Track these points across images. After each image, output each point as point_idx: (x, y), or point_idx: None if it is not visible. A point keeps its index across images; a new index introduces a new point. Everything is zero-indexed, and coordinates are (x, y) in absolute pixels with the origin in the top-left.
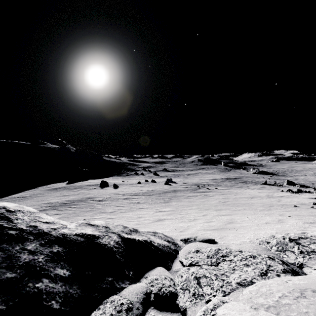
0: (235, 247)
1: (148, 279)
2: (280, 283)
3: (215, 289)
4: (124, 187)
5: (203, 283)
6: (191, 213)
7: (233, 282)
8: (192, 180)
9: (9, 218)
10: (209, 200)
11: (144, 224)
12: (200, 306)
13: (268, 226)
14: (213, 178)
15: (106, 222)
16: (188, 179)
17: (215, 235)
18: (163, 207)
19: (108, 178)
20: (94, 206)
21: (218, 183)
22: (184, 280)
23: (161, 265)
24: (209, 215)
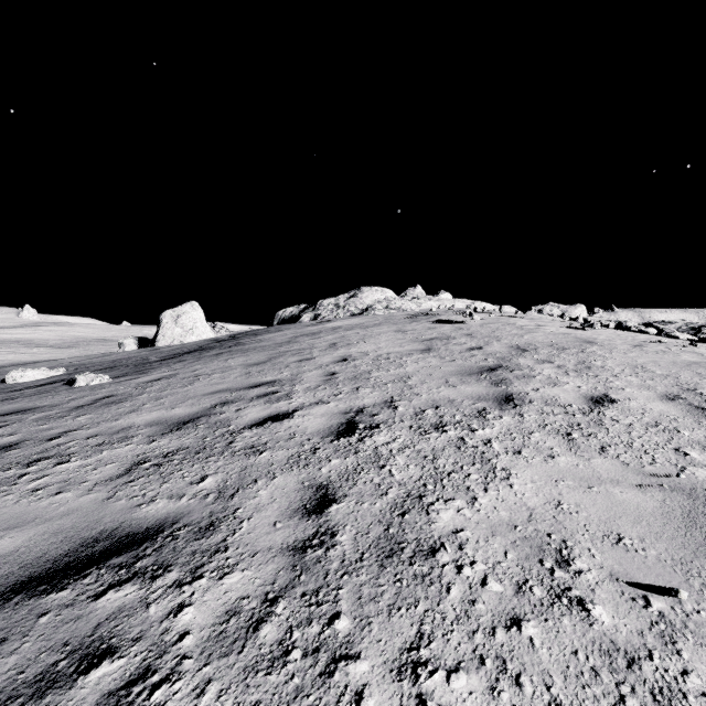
0: None
1: None
2: None
3: None
4: None
5: None
6: None
7: None
8: None
9: None
10: None
11: None
12: None
13: None
14: None
15: None
16: None
17: None
18: None
19: None
20: None
21: None
22: None
23: None
24: None
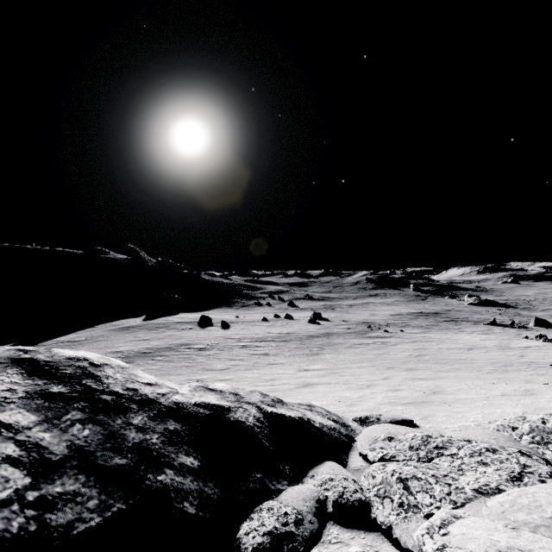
0: (455, 433)
1: (316, 479)
2: (551, 491)
3: (437, 498)
4: (239, 327)
5: (414, 488)
6: (361, 374)
7: (467, 488)
8: (357, 317)
9: (97, 376)
10: (391, 352)
11: (283, 391)
12: (415, 523)
13: (507, 400)
14: (395, 313)
15: (234, 387)
16: (350, 314)
17: (411, 414)
18: (310, 362)
19: (211, 312)
20: (193, 358)
21: (405, 321)
22: (379, 483)
23: (331, 459)
24: (395, 378)
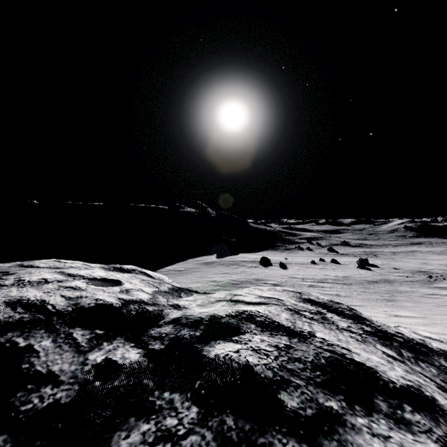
0: None
1: None
2: None
3: None
4: (295, 268)
5: None
6: None
7: None
8: (407, 265)
9: (365, 319)
10: None
11: None
12: None
13: None
14: None
15: (439, 336)
16: (397, 261)
17: None
18: (391, 308)
19: (262, 253)
20: None
21: None
22: None
23: None
24: None
